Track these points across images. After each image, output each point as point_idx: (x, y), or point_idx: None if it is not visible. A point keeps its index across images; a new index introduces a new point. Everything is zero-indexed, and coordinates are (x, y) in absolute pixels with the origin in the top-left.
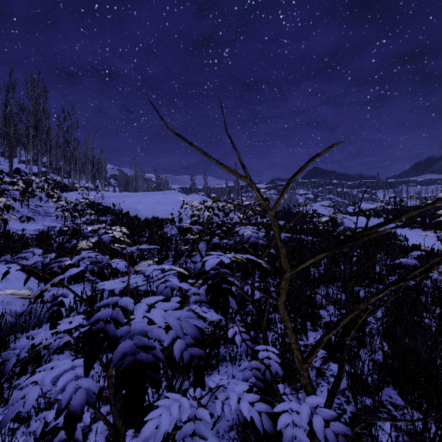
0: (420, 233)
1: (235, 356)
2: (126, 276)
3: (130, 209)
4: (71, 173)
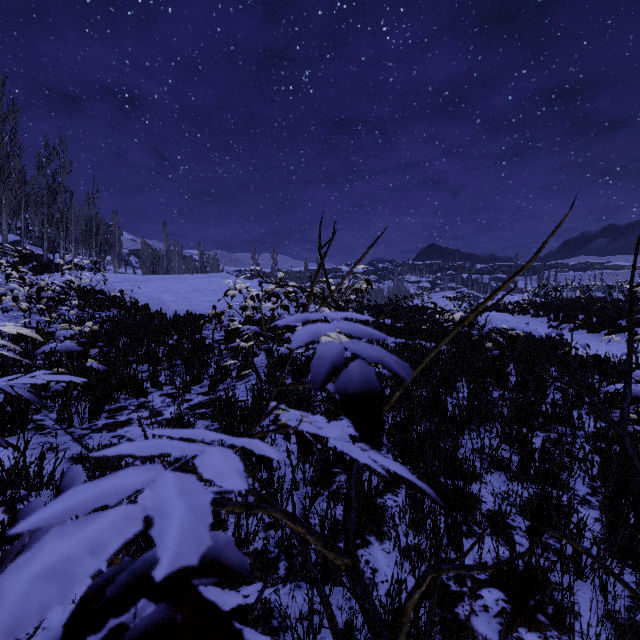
0: (585, 337)
1: (307, 615)
2: (116, 417)
3: (152, 300)
4: (60, 244)
